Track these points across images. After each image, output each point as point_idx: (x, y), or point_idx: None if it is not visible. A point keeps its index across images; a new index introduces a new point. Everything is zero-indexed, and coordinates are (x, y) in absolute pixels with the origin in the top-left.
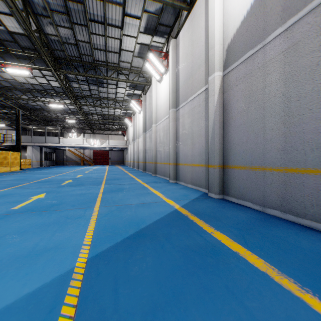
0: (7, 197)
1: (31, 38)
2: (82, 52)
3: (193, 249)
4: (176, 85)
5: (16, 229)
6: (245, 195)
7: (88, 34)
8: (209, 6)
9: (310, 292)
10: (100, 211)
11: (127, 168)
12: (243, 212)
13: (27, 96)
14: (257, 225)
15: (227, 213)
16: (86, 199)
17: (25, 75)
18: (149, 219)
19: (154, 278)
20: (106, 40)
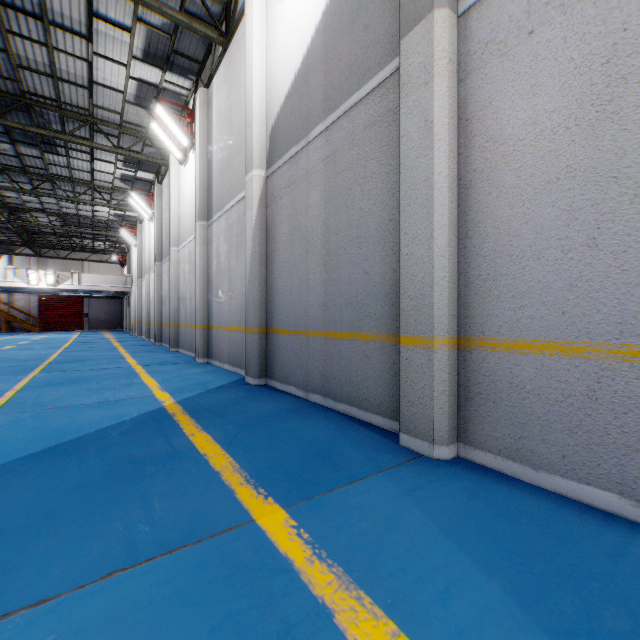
0: None
1: None
2: None
3: (136, 459)
4: (208, 177)
5: None
6: (289, 376)
7: (1, 33)
8: (246, 53)
9: (252, 483)
10: None
11: (124, 338)
12: (275, 402)
13: None
14: (275, 418)
15: (247, 406)
16: None
17: None
18: (91, 427)
19: (29, 503)
20: (51, 55)
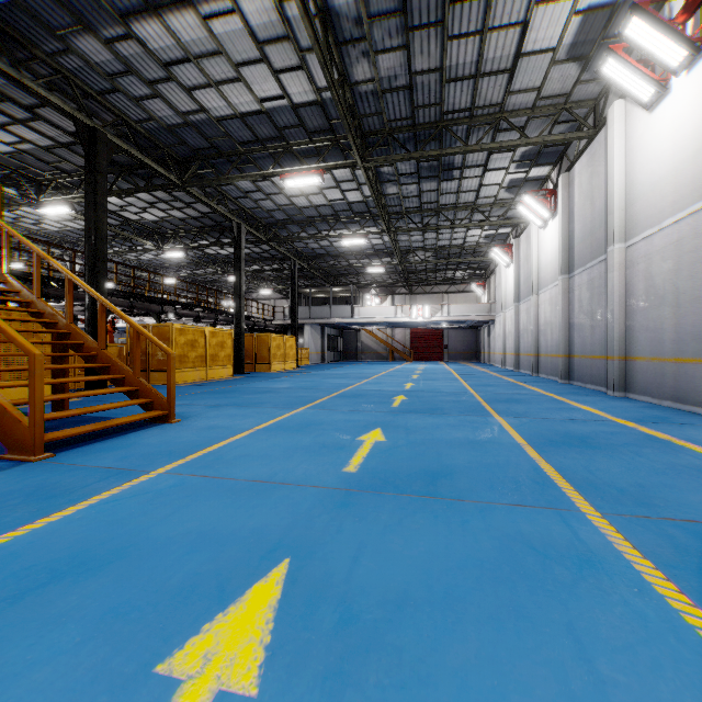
0: (313, 430)
1: (326, 107)
2: (417, 102)
3: None
4: None
5: (413, 574)
6: None
7: (440, 47)
8: None
9: None
10: (640, 544)
11: (499, 371)
12: None
13: (307, 232)
14: None
15: None
16: (507, 465)
17: (308, 192)
18: None
19: None
20: (482, 44)
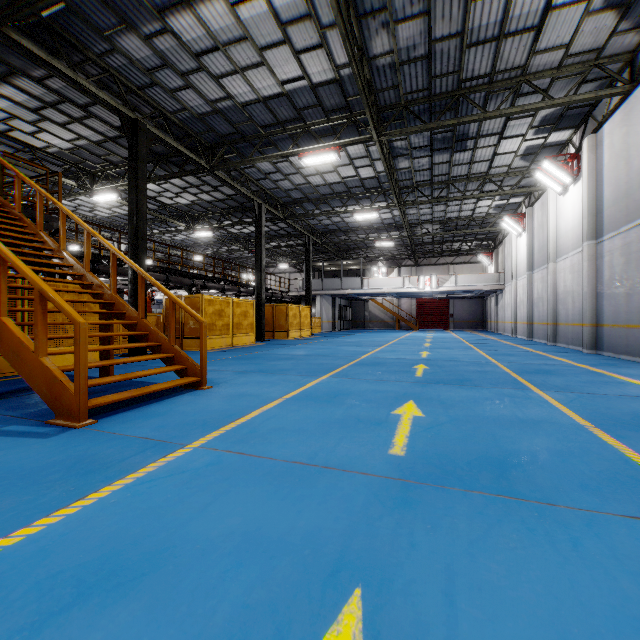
0: (343, 401)
1: (344, 84)
2: (435, 72)
3: None
4: None
5: (546, 638)
6: None
7: (463, 10)
8: None
9: None
10: None
11: (510, 339)
12: None
13: (321, 209)
14: None
15: None
16: (584, 454)
17: (323, 171)
18: None
19: None
20: (509, 1)
